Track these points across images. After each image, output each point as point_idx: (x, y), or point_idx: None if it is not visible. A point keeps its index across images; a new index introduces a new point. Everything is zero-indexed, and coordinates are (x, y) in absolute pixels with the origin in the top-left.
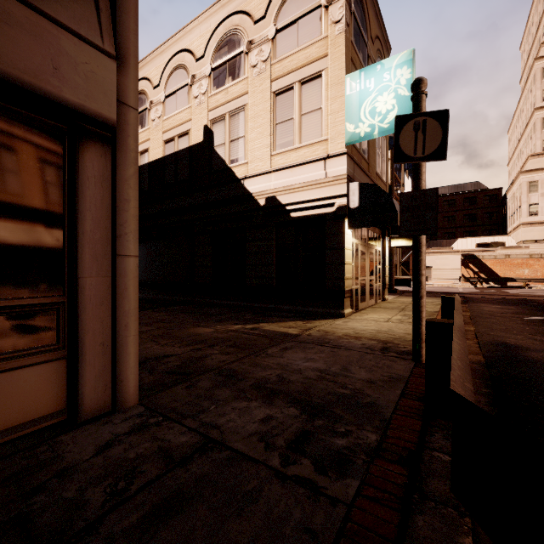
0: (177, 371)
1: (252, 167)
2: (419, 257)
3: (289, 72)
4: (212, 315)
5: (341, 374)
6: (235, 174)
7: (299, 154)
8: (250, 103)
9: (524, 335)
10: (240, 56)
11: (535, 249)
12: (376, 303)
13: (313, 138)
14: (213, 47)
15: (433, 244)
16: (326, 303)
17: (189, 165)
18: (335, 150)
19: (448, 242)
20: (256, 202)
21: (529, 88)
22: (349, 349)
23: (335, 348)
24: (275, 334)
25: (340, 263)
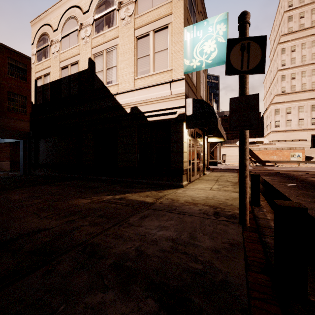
0: (42, 249)
1: (122, 87)
2: (244, 146)
3: (146, 24)
4: (92, 188)
5: (190, 243)
6: (110, 91)
7: (153, 79)
8: (120, 43)
9: (293, 197)
10: (114, 12)
11: (278, 145)
12: (200, 177)
13: (162, 68)
14: (95, 5)
15: (227, 142)
16: (171, 178)
17: (78, 84)
18: (177, 76)
19: (234, 141)
20: (124, 110)
21: (274, 59)
22: (191, 215)
23: (181, 215)
24: (136, 203)
25: (180, 151)
